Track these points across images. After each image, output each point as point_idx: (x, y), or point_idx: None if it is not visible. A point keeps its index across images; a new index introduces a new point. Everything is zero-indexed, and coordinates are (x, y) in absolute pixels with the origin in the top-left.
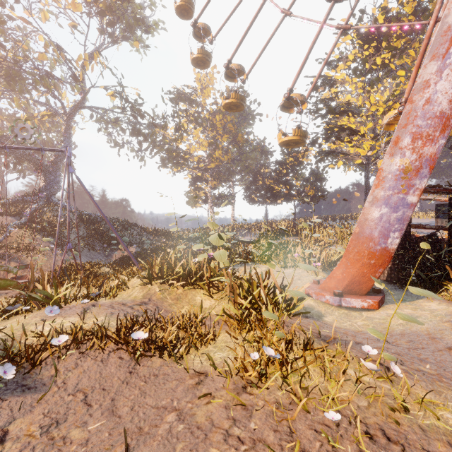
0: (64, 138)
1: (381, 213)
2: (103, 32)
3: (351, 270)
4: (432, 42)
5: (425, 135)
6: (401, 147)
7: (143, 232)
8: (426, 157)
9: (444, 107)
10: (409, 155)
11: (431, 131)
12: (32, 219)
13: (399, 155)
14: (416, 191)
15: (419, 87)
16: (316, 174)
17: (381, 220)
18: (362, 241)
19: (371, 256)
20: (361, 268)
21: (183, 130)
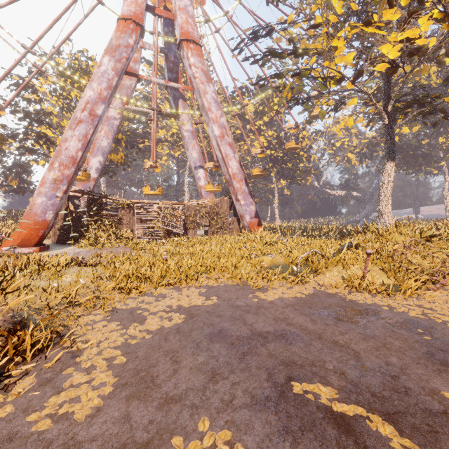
0: None
1: (42, 200)
2: None
3: (24, 233)
4: (71, 120)
5: (65, 164)
6: (54, 168)
7: None
8: (66, 175)
9: (74, 154)
10: (58, 172)
11: (68, 163)
12: None
13: (53, 171)
14: (61, 191)
15: (64, 140)
16: (21, 165)
17: (42, 204)
18: (31, 216)
19: (36, 224)
20: (30, 231)
21: None
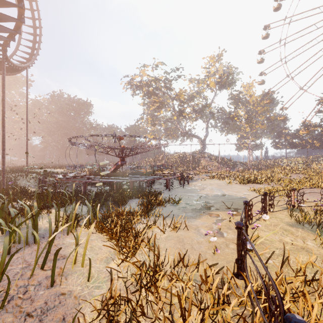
0: (206, 130)
1: None
2: (219, 90)
3: None
4: None
5: None
6: None
7: (236, 163)
8: None
9: None
10: None
11: None
12: (210, 158)
13: None
14: None
15: None
16: (321, 135)
17: None
18: None
19: None
20: None
21: (253, 123)
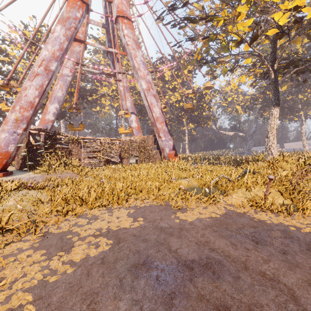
0: None
1: (5, 136)
2: None
3: None
4: (29, 73)
5: (25, 108)
6: (15, 110)
7: None
8: (25, 116)
9: (32, 100)
10: (18, 114)
11: (27, 107)
12: None
13: (14, 113)
14: (21, 128)
15: (24, 88)
16: None
17: (5, 139)
18: None
19: (0, 154)
20: None
21: None
